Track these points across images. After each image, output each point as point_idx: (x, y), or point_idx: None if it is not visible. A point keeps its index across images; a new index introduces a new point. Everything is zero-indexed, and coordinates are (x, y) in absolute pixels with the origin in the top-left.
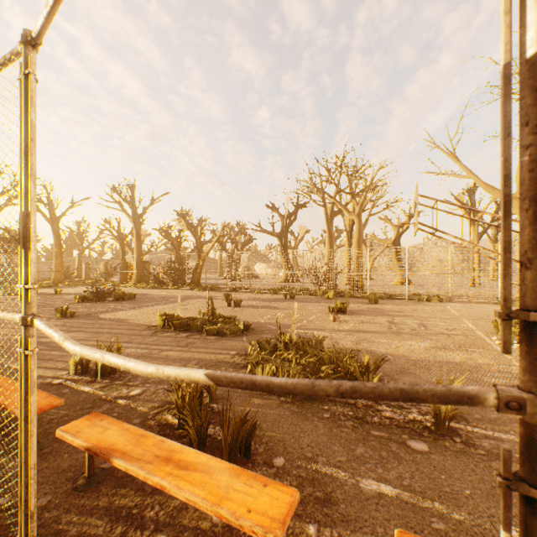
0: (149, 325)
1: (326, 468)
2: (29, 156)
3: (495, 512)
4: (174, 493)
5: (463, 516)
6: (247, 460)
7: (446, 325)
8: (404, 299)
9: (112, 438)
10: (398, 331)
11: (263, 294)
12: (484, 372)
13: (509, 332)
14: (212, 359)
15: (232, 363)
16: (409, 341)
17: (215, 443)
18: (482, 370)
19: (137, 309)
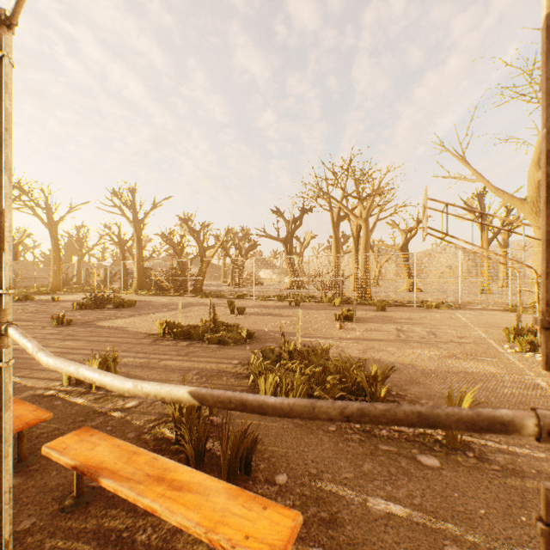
0: (149, 334)
1: (332, 486)
2: (3, 148)
3: (512, 533)
4: (166, 517)
5: (478, 538)
6: (248, 477)
7: (456, 333)
8: (412, 307)
9: (101, 455)
10: (407, 339)
11: (267, 301)
12: (496, 381)
13: None
14: (213, 369)
15: (234, 373)
16: (418, 350)
17: (214, 459)
18: (495, 380)
19: (136, 316)
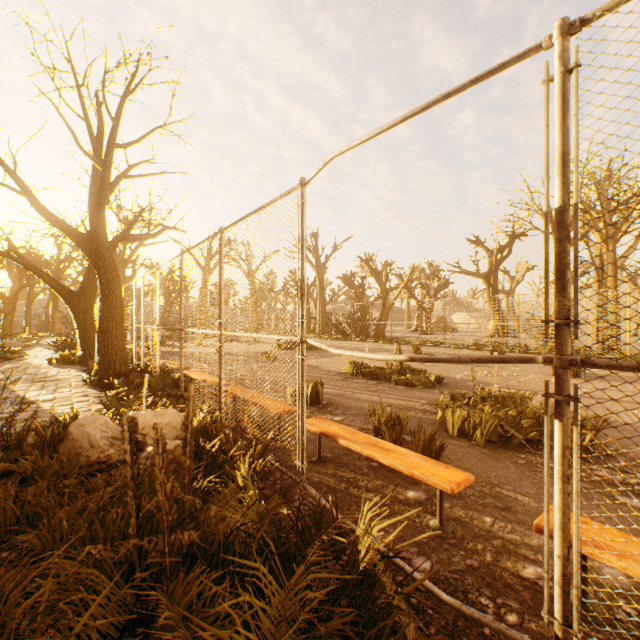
0: (339, 372)
1: (510, 493)
2: (304, 248)
3: None
4: (381, 460)
5: None
6: None
7: None
8: None
9: (334, 430)
10: None
11: (461, 349)
12: None
13: (546, 329)
14: (401, 404)
15: (422, 410)
16: None
17: None
18: None
19: (325, 358)
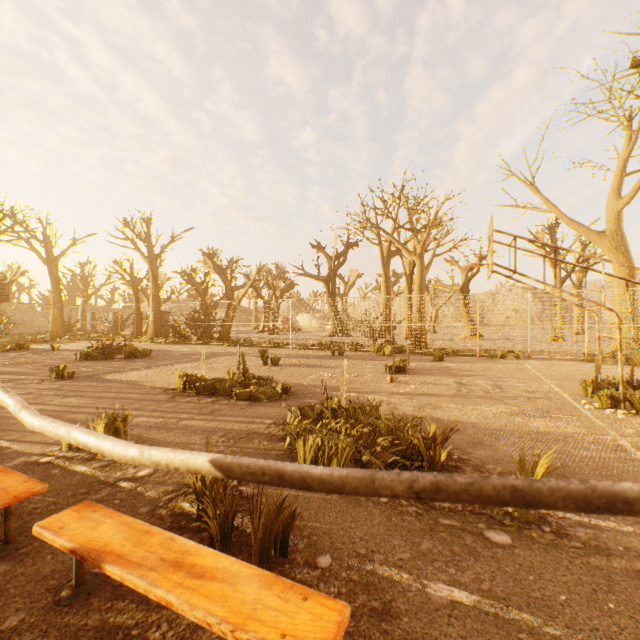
0: (166, 389)
1: (384, 569)
2: None
3: (599, 624)
4: (184, 612)
5: (559, 630)
6: (284, 559)
7: (526, 387)
8: (474, 356)
9: (105, 536)
10: (469, 393)
11: (306, 350)
12: (574, 443)
13: None
14: (243, 430)
15: (268, 435)
16: (482, 406)
17: (243, 538)
18: (572, 441)
19: (152, 368)
